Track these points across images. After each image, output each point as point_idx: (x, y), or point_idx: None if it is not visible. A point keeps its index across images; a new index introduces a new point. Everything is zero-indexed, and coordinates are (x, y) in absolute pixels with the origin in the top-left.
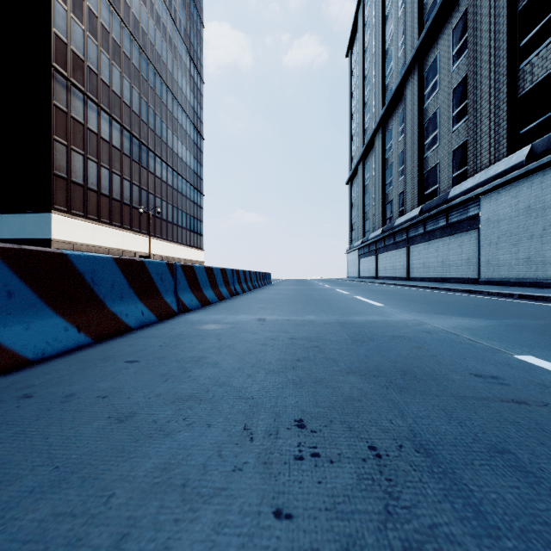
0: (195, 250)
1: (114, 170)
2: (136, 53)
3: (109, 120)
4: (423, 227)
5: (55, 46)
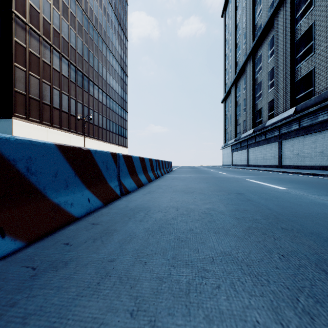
0: (122, 148)
1: (64, 92)
2: (80, 14)
3: (60, 56)
4: (297, 124)
5: None
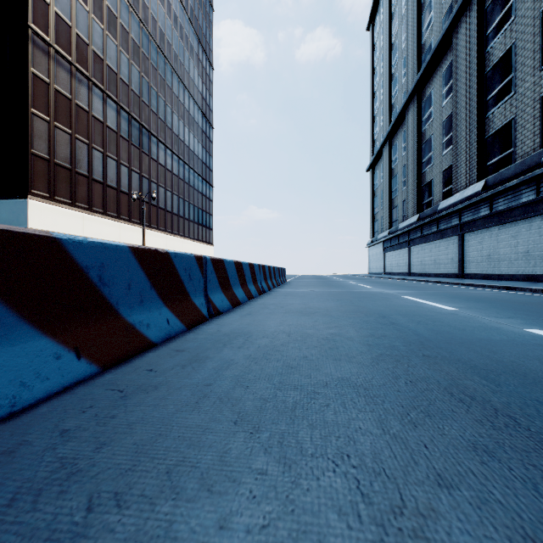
0: (204, 245)
1: (110, 154)
2: (136, 27)
3: (103, 97)
4: (488, 207)
5: (33, 5)
